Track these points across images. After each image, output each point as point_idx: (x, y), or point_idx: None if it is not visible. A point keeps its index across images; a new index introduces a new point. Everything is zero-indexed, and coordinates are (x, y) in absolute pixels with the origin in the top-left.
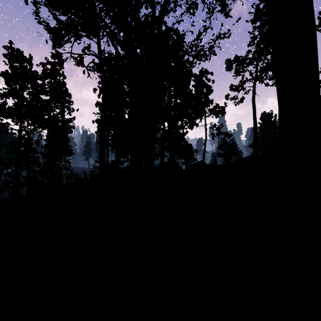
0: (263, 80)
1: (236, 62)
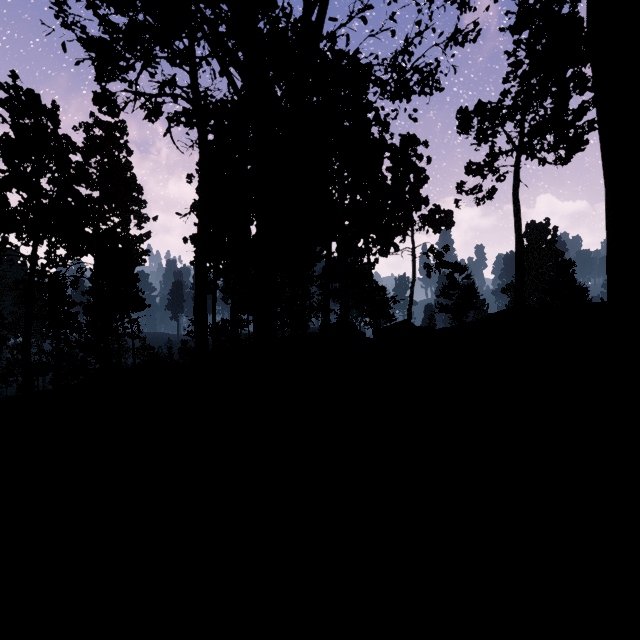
0: (534, 153)
1: (480, 115)
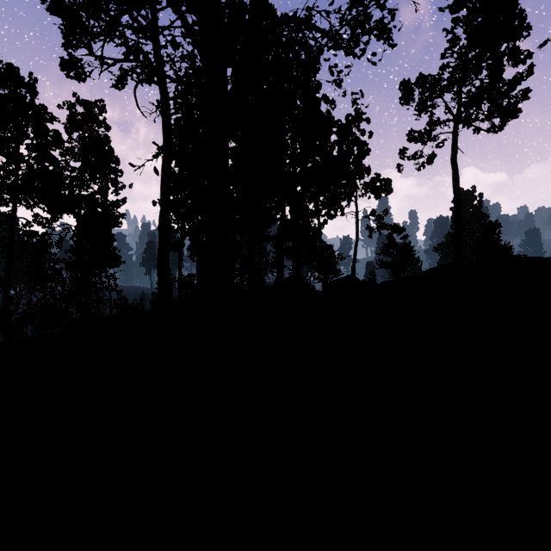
0: (470, 122)
1: (421, 87)
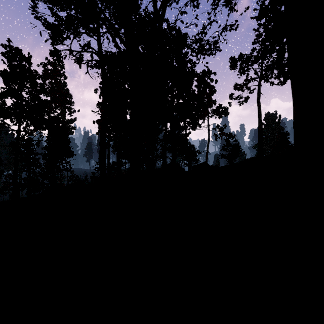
0: (268, 79)
1: (241, 60)
